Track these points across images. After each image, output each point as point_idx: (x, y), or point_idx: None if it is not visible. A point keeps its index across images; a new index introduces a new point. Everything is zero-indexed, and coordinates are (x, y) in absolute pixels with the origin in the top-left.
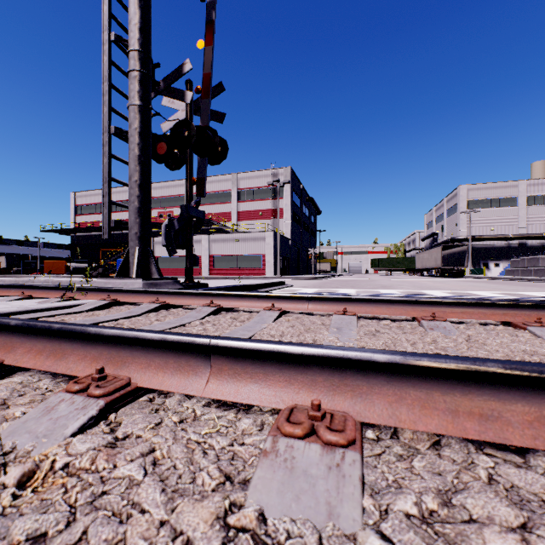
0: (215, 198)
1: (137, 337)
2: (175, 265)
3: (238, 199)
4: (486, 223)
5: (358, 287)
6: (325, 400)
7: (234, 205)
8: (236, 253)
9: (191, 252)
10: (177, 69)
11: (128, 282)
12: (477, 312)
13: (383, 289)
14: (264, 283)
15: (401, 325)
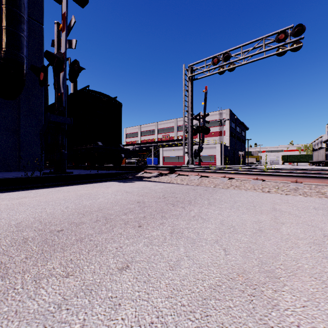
0: None
1: (216, 167)
2: (172, 160)
3: None
4: None
5: None
6: None
7: None
8: (201, 154)
9: (200, 158)
10: (198, 114)
11: (190, 165)
12: None
13: None
14: None
15: None
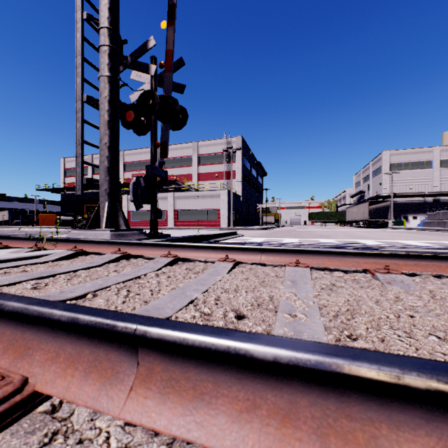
0: (179, 163)
1: (42, 316)
2: (146, 218)
3: (198, 163)
4: (406, 183)
5: (299, 236)
6: (316, 446)
7: (195, 168)
8: (196, 208)
9: (155, 206)
10: (143, 45)
11: (98, 233)
12: (431, 264)
13: (322, 238)
14: (219, 234)
15: (355, 278)
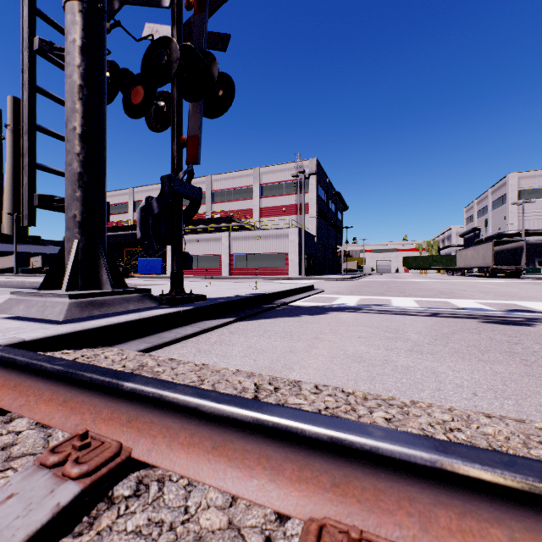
0: (236, 195)
1: None
2: (195, 264)
3: (260, 195)
4: None
5: (409, 293)
6: None
7: (256, 201)
8: (257, 251)
9: (179, 248)
10: None
11: (48, 300)
12: None
13: (449, 297)
14: (288, 290)
15: None
